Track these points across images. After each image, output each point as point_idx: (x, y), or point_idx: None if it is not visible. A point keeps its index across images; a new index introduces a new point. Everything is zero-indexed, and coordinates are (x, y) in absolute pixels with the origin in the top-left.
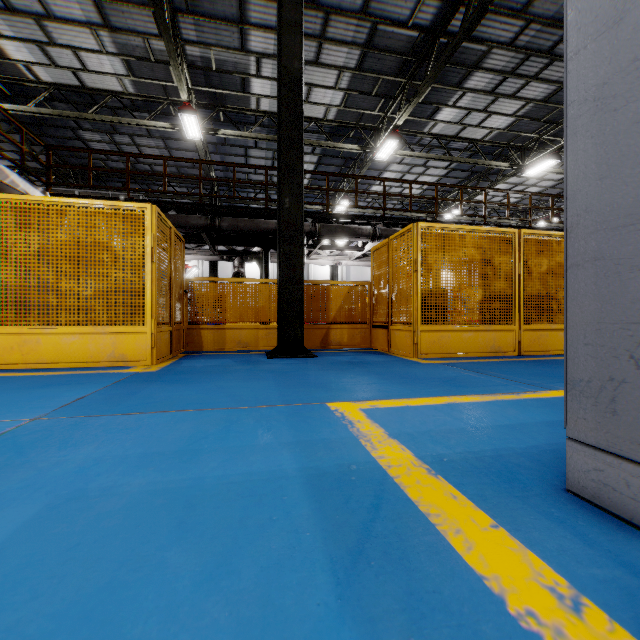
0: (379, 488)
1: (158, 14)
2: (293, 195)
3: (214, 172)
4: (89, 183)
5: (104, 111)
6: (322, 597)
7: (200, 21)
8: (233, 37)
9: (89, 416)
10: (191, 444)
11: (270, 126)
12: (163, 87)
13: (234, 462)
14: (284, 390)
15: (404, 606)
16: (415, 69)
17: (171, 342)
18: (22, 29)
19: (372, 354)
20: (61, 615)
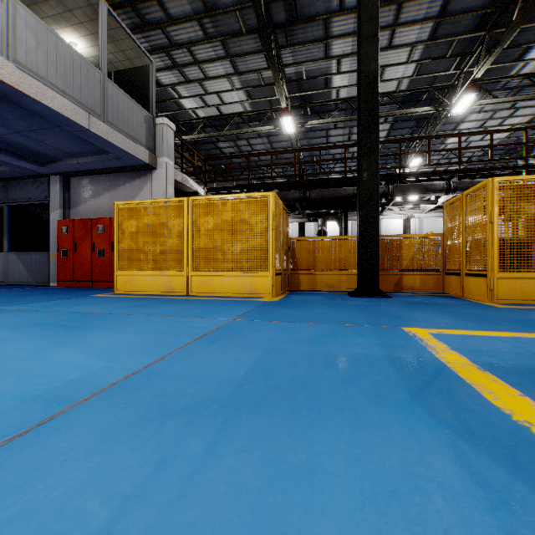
0: (439, 370)
1: (269, 56)
2: (370, 169)
3: (302, 153)
4: (227, 178)
5: (232, 127)
6: (402, 396)
7: (295, 48)
8: (319, 51)
9: (256, 320)
10: (317, 338)
11: (347, 109)
12: (269, 101)
13: (344, 348)
14: (367, 317)
15: (447, 406)
16: (496, 19)
17: (281, 283)
18: (192, 90)
19: (444, 298)
20: (293, 379)
